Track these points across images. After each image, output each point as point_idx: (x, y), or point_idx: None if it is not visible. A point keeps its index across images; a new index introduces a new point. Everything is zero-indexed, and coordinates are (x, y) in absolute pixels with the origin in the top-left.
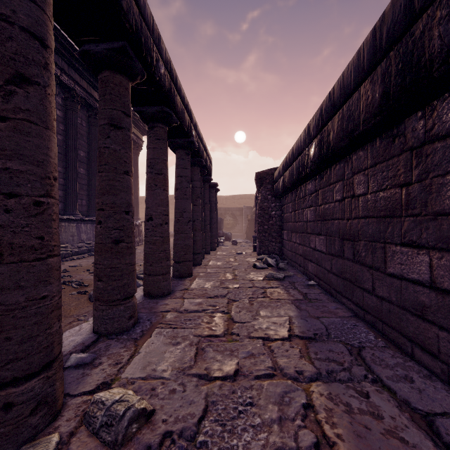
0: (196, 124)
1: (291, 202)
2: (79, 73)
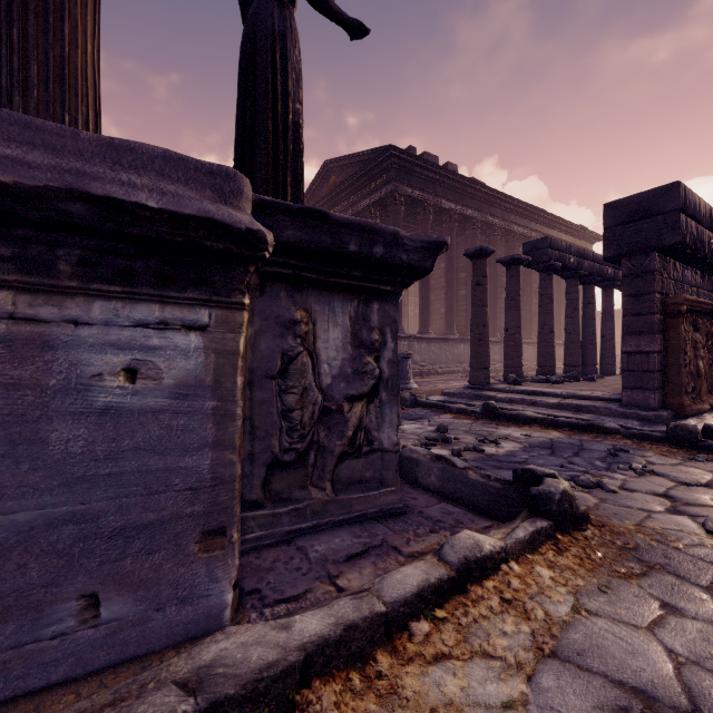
0: None
1: None
2: (534, 221)
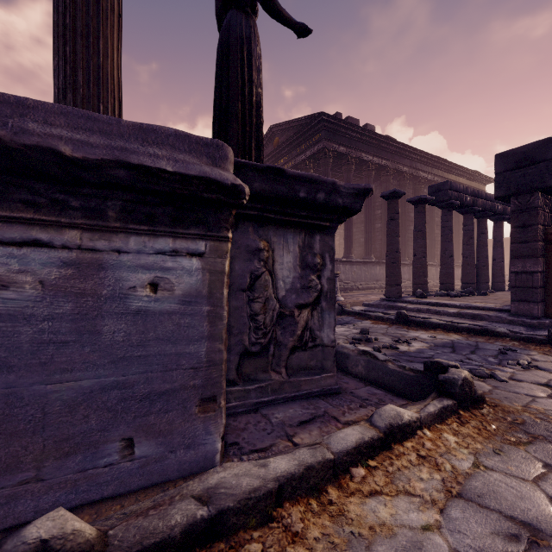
0: None
1: None
2: (437, 168)
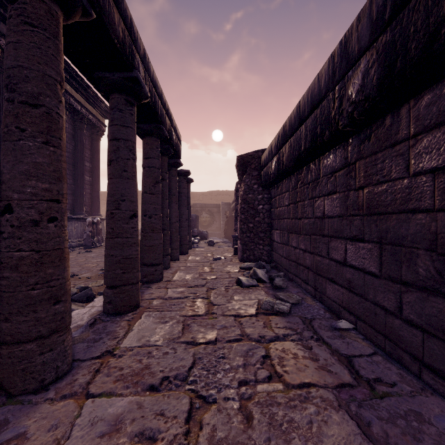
0: (148, 60)
1: (288, 191)
2: None
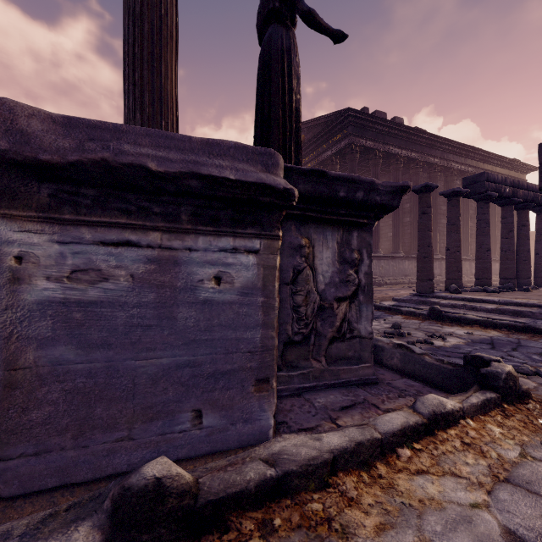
0: None
1: None
2: (471, 158)
